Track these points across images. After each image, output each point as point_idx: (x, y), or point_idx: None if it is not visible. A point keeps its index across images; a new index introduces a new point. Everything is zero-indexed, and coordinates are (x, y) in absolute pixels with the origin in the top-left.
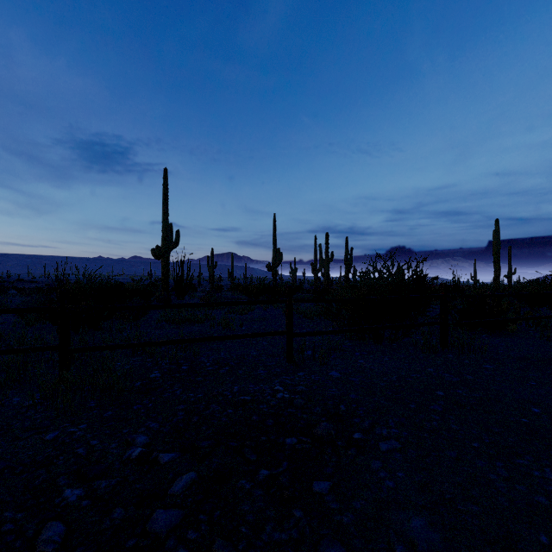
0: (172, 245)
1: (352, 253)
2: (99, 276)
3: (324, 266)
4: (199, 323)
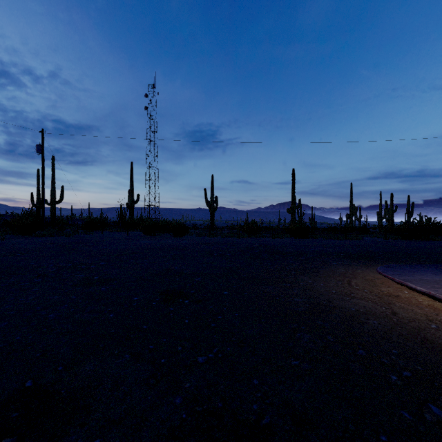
0: (297, 206)
1: (413, 206)
2: None
3: (389, 215)
4: None
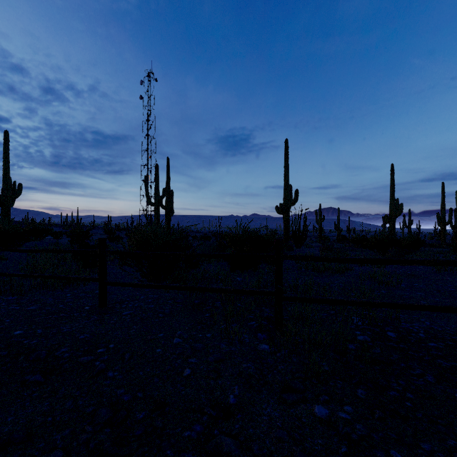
0: (292, 202)
1: None
2: (248, 228)
3: None
4: (341, 273)
